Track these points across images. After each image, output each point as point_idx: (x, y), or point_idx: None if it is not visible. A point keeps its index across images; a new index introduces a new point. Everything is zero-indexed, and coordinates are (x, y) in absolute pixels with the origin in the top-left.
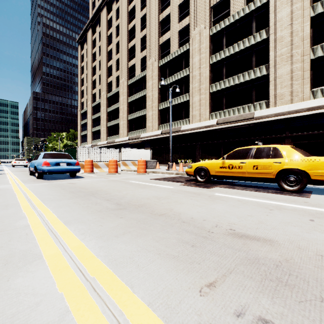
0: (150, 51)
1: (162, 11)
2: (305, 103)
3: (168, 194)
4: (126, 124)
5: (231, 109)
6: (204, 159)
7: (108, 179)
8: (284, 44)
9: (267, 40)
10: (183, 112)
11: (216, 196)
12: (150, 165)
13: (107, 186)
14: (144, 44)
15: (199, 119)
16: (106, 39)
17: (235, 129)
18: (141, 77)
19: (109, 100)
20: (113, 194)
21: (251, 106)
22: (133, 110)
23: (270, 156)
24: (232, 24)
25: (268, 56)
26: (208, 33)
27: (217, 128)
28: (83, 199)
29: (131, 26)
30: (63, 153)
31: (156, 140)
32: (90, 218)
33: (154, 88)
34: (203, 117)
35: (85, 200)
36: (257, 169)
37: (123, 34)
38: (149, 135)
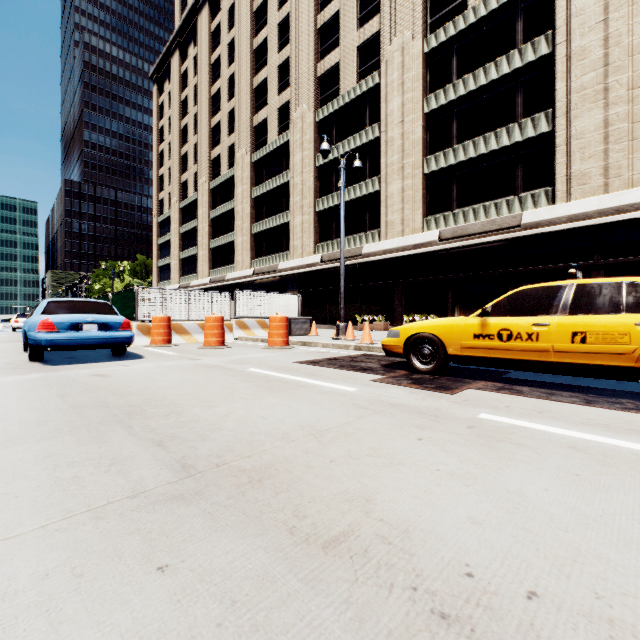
0: (297, 91)
1: (323, 7)
2: (636, 192)
3: (347, 417)
4: (249, 242)
5: (470, 207)
6: (413, 314)
7: (196, 364)
8: (588, 65)
9: (550, 59)
10: (367, 216)
11: (490, 426)
12: (298, 327)
13: (184, 385)
14: (285, 78)
15: (400, 231)
16: (207, 71)
17: (480, 250)
18: (279, 146)
19: (215, 195)
20: (186, 417)
21: (514, 200)
22: (263, 214)
23: (623, 307)
24: (472, 26)
25: (552, 93)
26: (421, 47)
27: (440, 248)
28: (87, 438)
29: (259, 40)
30: (94, 300)
31: (310, 275)
32: (26, 574)
33: (306, 168)
34: (409, 225)
35: (88, 446)
36: (586, 343)
37: (243, 58)
38: (295, 266)
